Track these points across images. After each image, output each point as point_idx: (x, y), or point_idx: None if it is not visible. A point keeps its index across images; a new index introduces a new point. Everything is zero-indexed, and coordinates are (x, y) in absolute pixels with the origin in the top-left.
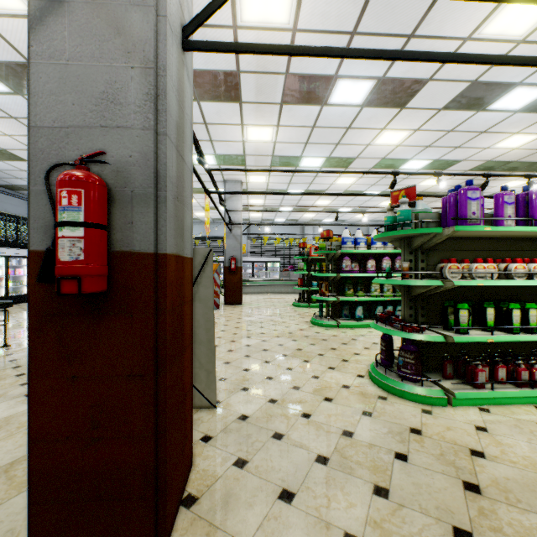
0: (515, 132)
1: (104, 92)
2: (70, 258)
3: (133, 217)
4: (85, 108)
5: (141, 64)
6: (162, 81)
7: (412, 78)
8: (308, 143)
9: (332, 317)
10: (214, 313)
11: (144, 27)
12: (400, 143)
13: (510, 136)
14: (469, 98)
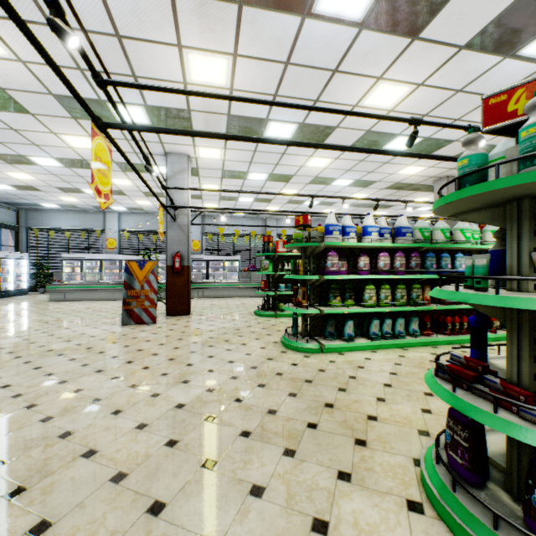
0: None
1: None
2: None
3: None
4: None
5: None
6: None
7: None
8: (277, 94)
9: (313, 337)
10: (146, 330)
11: None
12: (394, 106)
13: None
14: (505, 29)
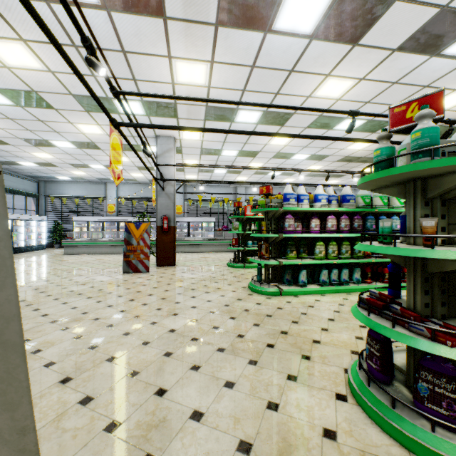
0: (455, 88)
1: None
2: None
3: None
4: None
5: None
6: None
7: None
8: (245, 90)
9: (274, 283)
10: (142, 277)
11: None
12: (341, 96)
13: (449, 93)
14: (429, 35)
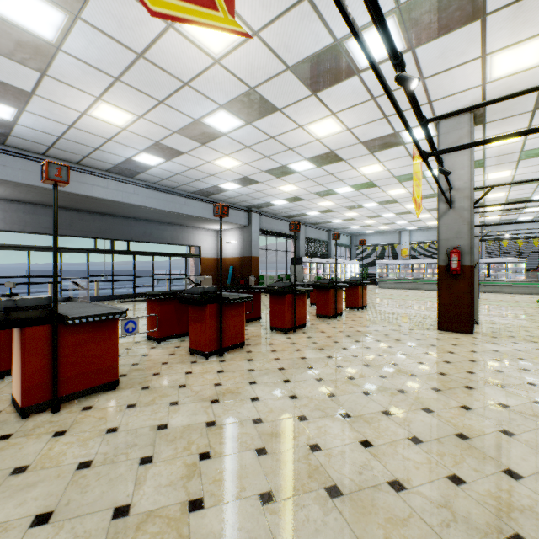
0: None
1: (457, 231)
2: (454, 267)
3: (464, 258)
4: (452, 235)
5: (466, 223)
6: (471, 225)
7: None
8: None
9: None
10: None
11: (467, 215)
12: None
13: None
14: None
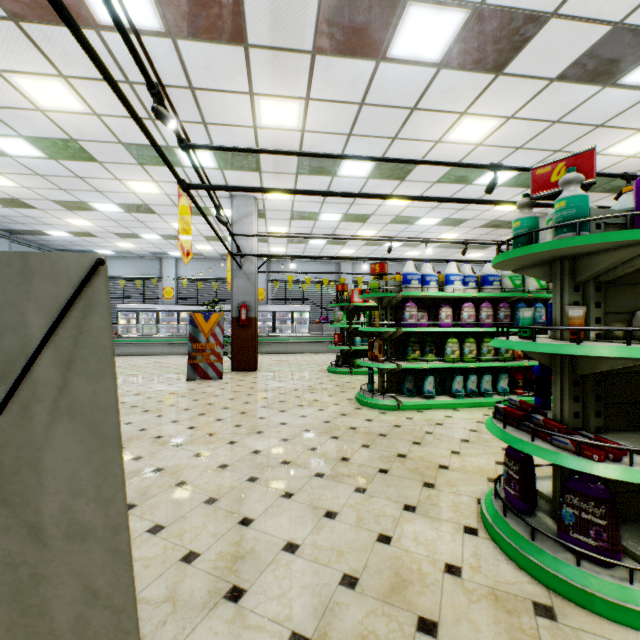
0: None
1: None
2: None
3: None
4: None
5: None
6: None
7: (526, 10)
8: (352, 134)
9: (390, 394)
10: (213, 386)
11: None
12: (483, 140)
13: (632, 135)
14: (600, 60)
